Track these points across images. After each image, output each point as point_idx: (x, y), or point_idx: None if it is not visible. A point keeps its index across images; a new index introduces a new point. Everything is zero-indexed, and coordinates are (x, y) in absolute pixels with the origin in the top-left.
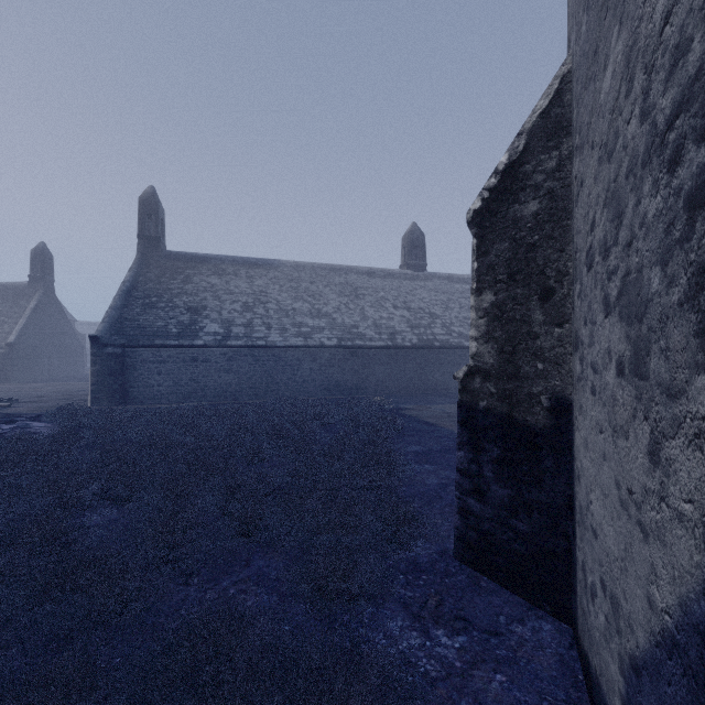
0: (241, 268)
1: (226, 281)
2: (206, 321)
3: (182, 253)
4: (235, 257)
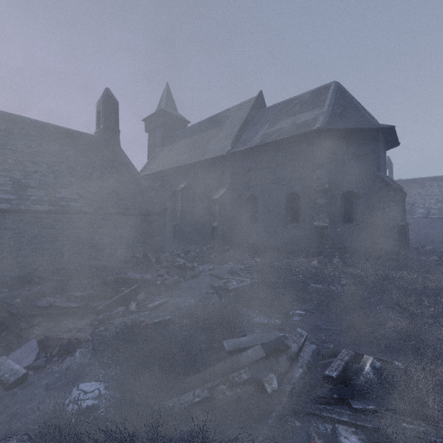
0: (434, 182)
1: (425, 190)
2: (417, 208)
3: (401, 180)
4: (429, 177)
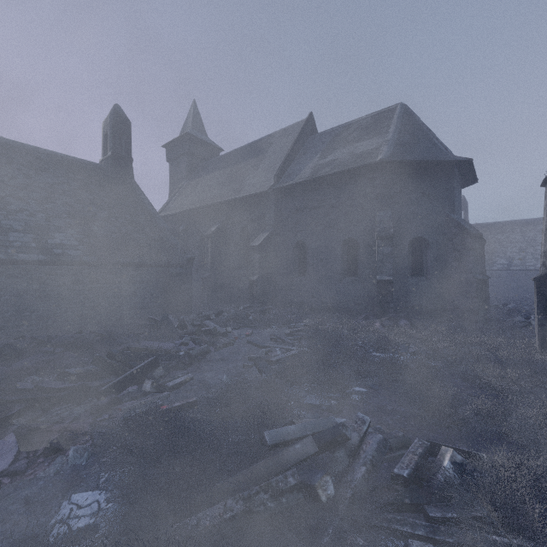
0: (516, 227)
1: (506, 236)
2: (497, 258)
3: (478, 224)
4: (511, 221)
